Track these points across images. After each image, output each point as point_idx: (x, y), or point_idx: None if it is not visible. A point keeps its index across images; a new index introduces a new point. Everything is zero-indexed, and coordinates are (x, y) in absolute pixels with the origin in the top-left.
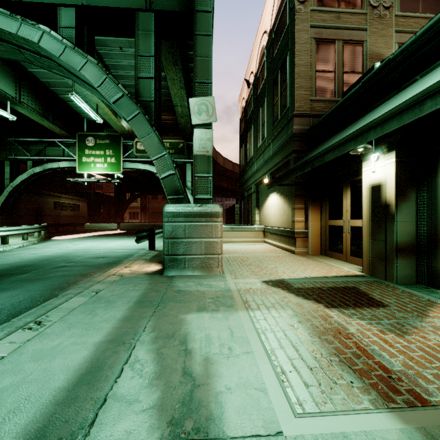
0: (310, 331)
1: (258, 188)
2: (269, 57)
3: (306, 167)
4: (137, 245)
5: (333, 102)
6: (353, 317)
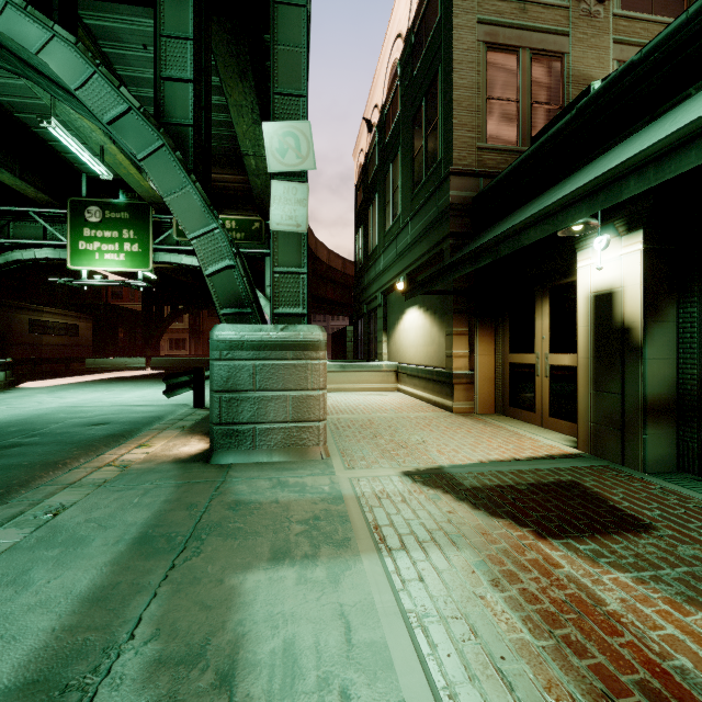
0: (525, 614)
1: (387, 300)
2: (406, 77)
3: (482, 257)
4: (174, 398)
5: (516, 152)
6: (601, 564)
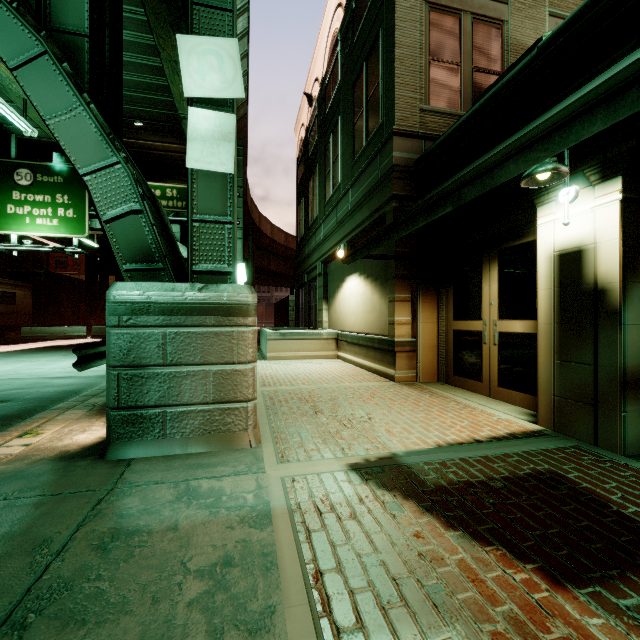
0: None
1: (327, 268)
2: (347, 44)
3: (440, 207)
4: (103, 368)
5: (457, 117)
6: None
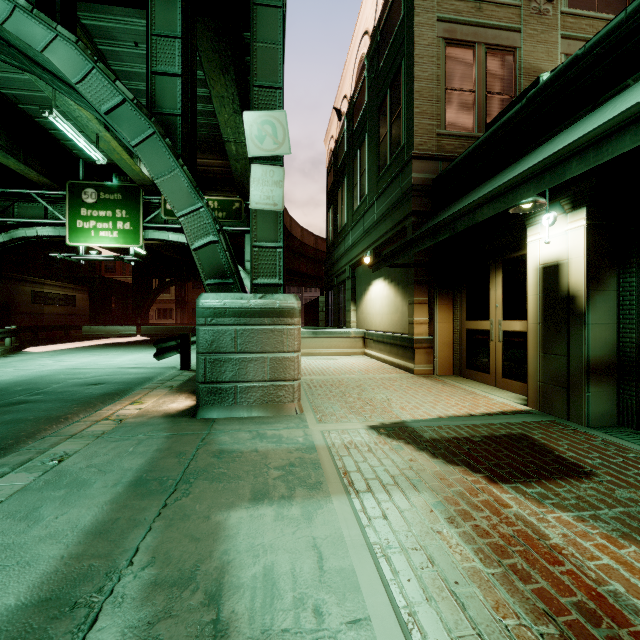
0: (477, 546)
1: (355, 272)
2: (373, 70)
3: (441, 233)
4: (163, 361)
5: (472, 138)
6: (546, 505)
